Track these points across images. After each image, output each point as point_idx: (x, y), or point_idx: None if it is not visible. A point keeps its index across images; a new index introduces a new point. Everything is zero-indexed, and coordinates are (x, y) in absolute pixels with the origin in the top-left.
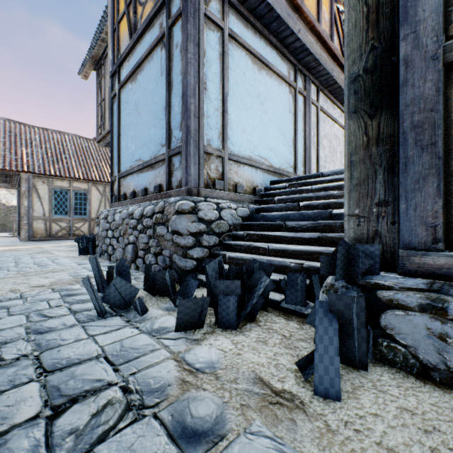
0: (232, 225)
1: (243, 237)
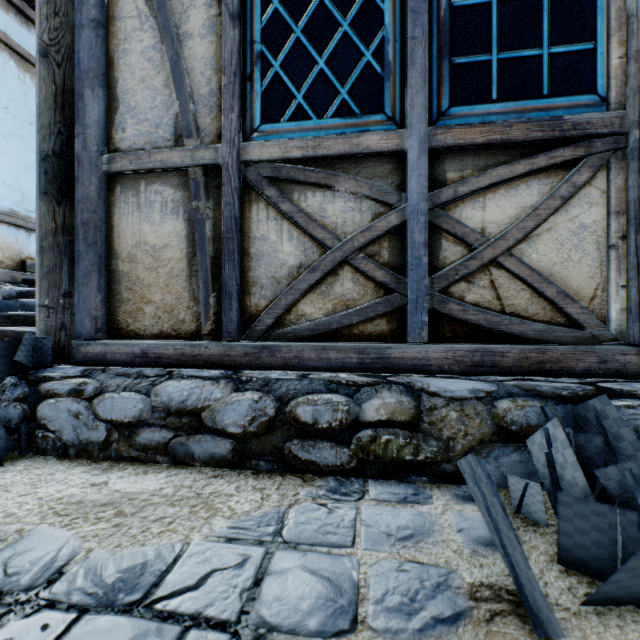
0: None
1: None
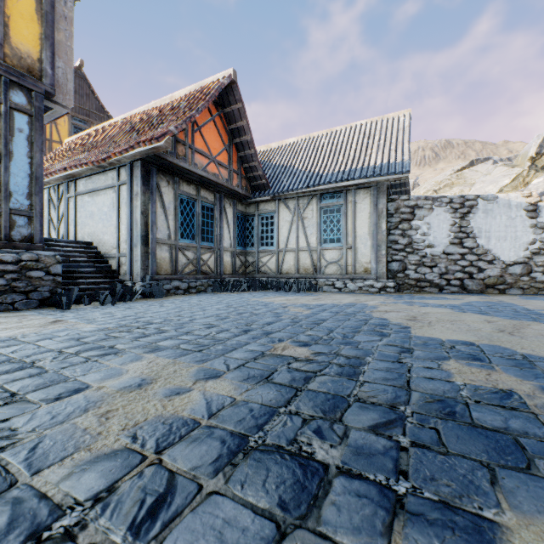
0: None
1: None
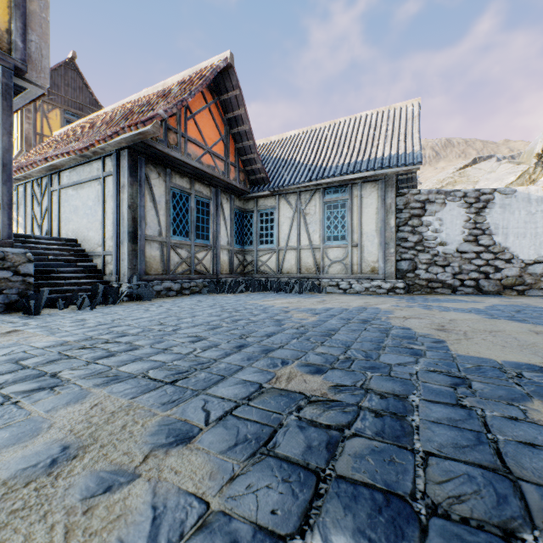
0: None
1: None
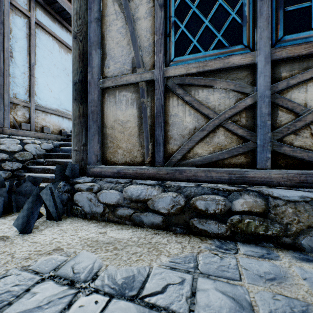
0: (36, 155)
1: (44, 163)
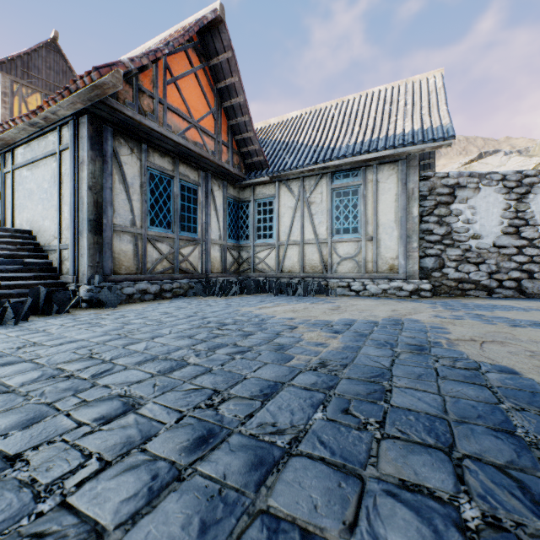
0: None
1: None
